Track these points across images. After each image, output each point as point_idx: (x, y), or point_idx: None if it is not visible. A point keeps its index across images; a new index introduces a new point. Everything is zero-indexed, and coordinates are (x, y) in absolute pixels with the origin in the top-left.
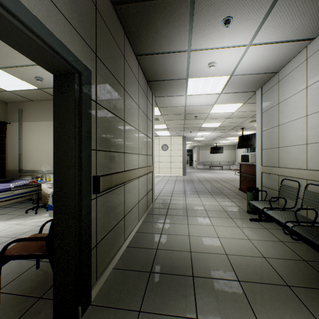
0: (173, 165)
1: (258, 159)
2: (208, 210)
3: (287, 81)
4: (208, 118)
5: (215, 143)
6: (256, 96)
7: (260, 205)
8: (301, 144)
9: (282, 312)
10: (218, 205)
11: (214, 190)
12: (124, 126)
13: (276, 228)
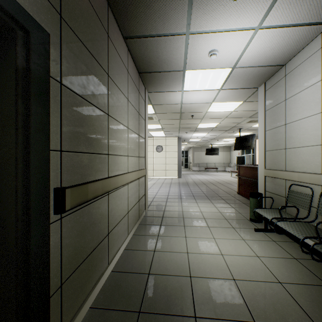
0: (168, 167)
1: (261, 162)
2: (207, 218)
3: (296, 75)
4: (205, 117)
5: (210, 145)
6: (259, 93)
7: (268, 215)
8: (314, 145)
9: None
10: (217, 212)
11: (211, 194)
12: (108, 121)
13: (285, 240)
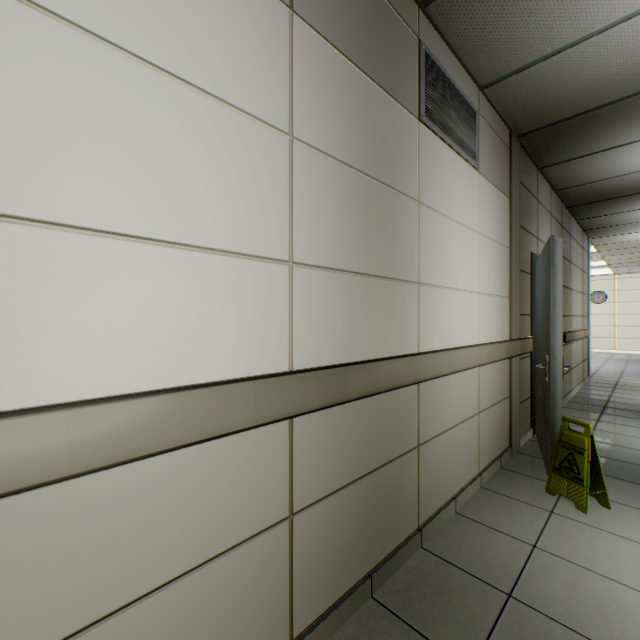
0: (619, 332)
1: None
2: None
3: None
4: None
5: None
6: None
7: None
8: None
9: None
10: None
11: None
12: (569, 293)
13: None
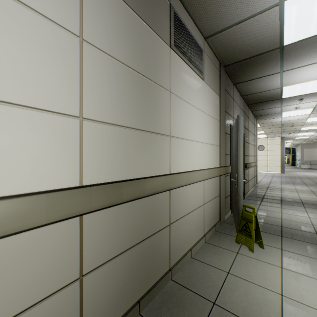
0: (269, 163)
1: None
2: (297, 190)
3: None
4: (305, 124)
5: None
6: None
7: None
8: None
9: (315, 207)
10: (307, 189)
11: (310, 183)
12: (248, 145)
13: None
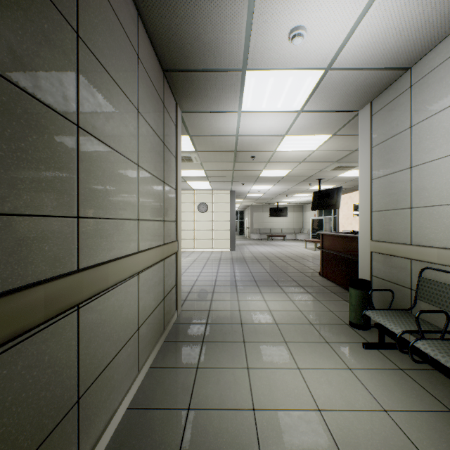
0: (215, 234)
1: (365, 229)
2: (281, 324)
3: (433, 82)
4: (271, 160)
5: (275, 203)
6: (361, 119)
7: (393, 324)
8: None
9: None
10: (295, 310)
11: (281, 276)
12: (77, 140)
13: (419, 365)
